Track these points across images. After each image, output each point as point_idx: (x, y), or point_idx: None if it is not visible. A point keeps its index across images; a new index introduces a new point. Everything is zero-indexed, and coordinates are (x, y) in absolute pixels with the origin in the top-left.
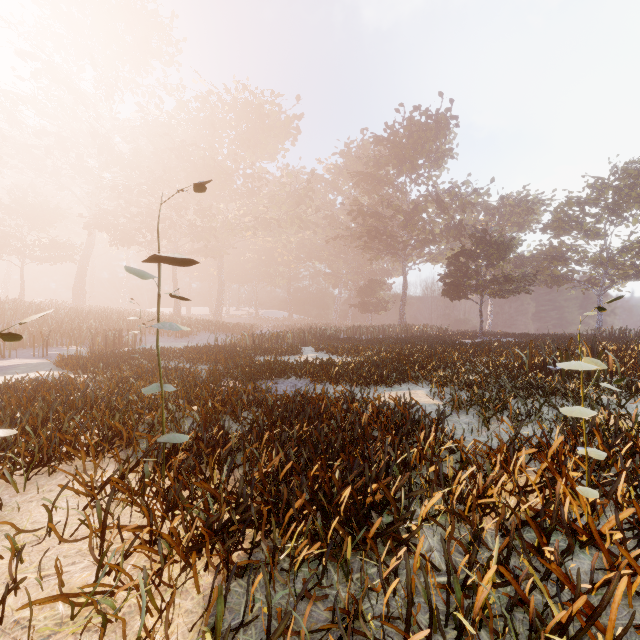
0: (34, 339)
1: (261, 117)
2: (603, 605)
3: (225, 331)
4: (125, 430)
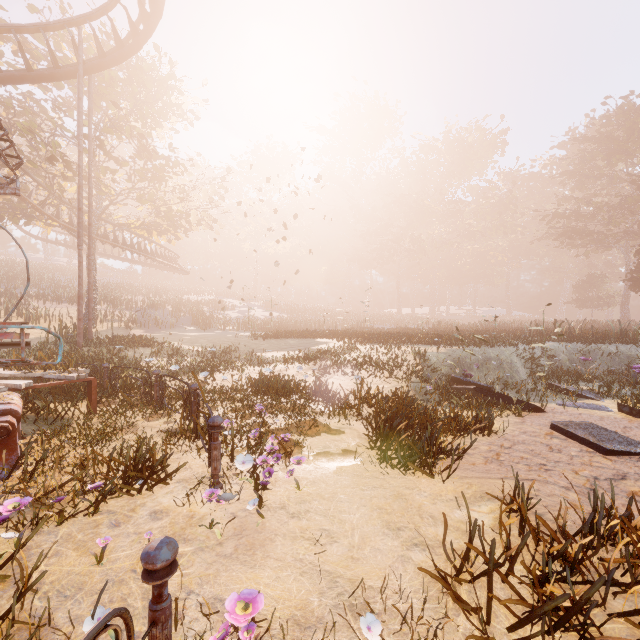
0: (332, 323)
1: (465, 149)
2: (401, 338)
3: (430, 324)
4: (361, 334)
